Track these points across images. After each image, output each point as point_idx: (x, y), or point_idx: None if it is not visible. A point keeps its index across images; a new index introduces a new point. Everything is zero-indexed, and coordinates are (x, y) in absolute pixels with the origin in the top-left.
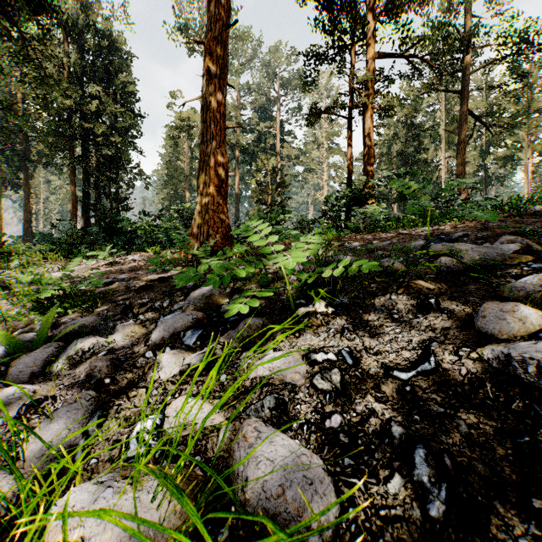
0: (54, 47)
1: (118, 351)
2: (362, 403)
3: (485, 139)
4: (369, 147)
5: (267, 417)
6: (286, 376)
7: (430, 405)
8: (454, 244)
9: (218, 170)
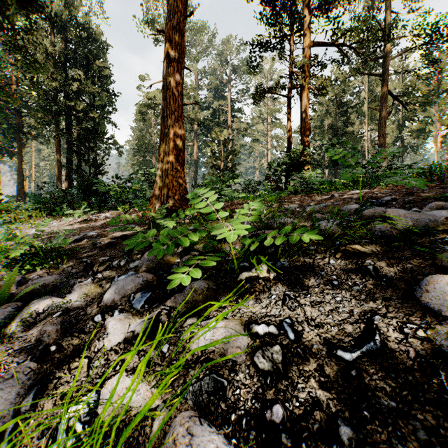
0: (43, 37)
1: (72, 313)
2: (305, 389)
3: (402, 115)
4: (306, 121)
5: (204, 403)
6: (227, 350)
7: (380, 397)
8: (387, 209)
9: (177, 141)
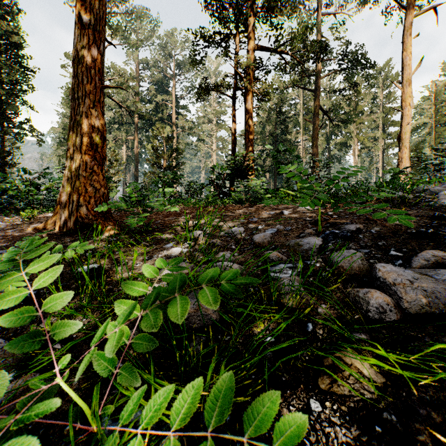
0: None
1: None
2: None
3: (329, 129)
4: (250, 125)
5: None
6: None
7: None
8: (377, 266)
9: (92, 132)
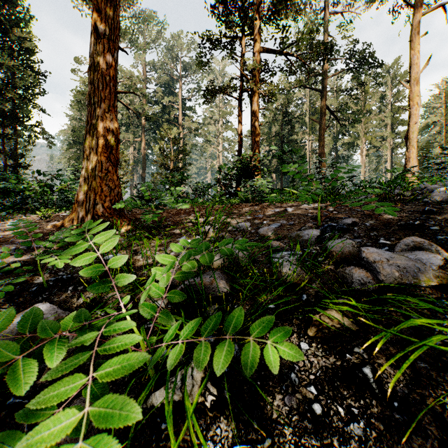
0: None
1: None
2: None
3: (336, 128)
4: (256, 126)
5: None
6: None
7: None
8: (362, 249)
9: (107, 135)
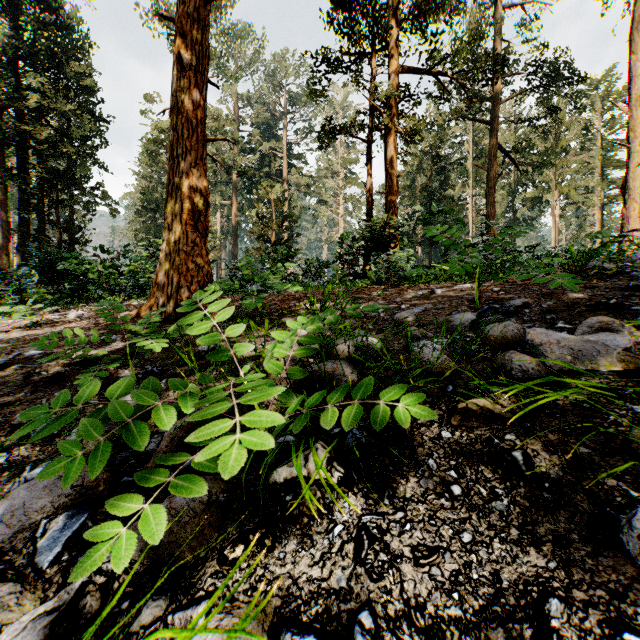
0: None
1: None
2: None
3: (514, 177)
4: (392, 179)
5: None
6: None
7: None
8: (528, 330)
9: (194, 197)
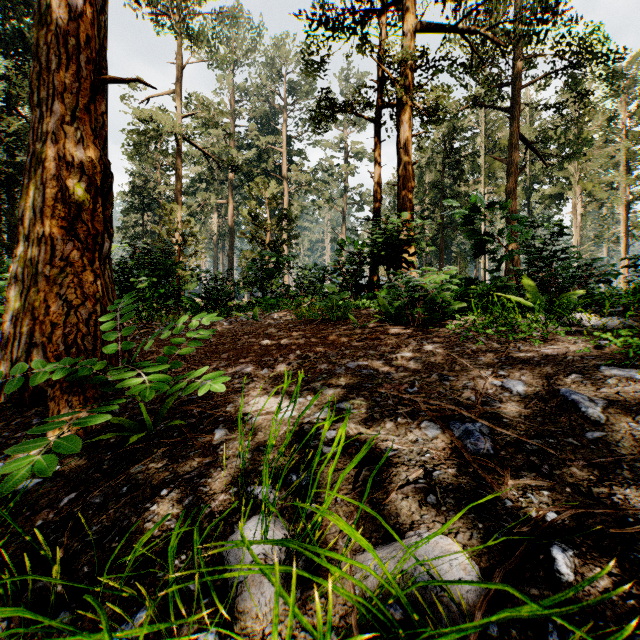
0: None
1: None
2: None
3: (529, 173)
4: (406, 167)
5: None
6: None
7: None
8: None
9: (67, 177)
